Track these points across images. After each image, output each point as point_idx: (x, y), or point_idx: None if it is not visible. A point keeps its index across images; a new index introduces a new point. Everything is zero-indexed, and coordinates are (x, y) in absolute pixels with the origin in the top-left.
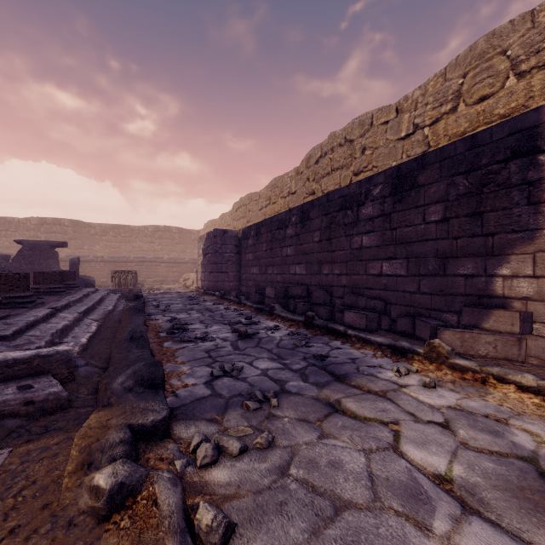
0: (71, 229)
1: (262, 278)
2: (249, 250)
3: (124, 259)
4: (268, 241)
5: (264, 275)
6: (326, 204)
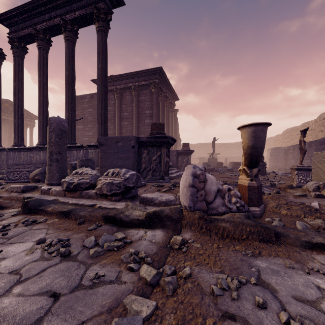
0: (209, 146)
1: (295, 164)
2: (290, 154)
3: (232, 157)
4: (297, 151)
5: (296, 163)
6: (316, 143)
